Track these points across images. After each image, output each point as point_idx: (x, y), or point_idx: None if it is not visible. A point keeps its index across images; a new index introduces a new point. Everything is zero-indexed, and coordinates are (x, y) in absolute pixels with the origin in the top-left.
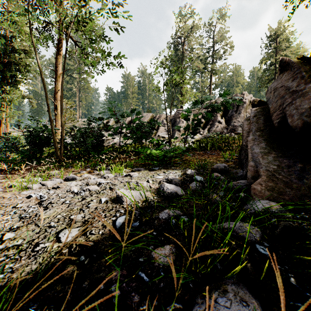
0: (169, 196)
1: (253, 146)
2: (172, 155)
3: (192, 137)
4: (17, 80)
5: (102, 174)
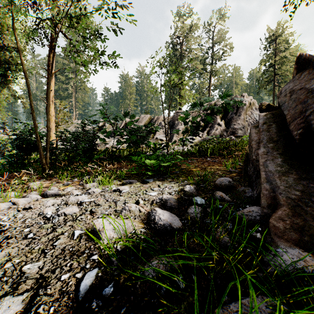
0: (161, 229)
1: (267, 163)
2: (168, 165)
3: (191, 142)
4: (8, 79)
5: (88, 187)
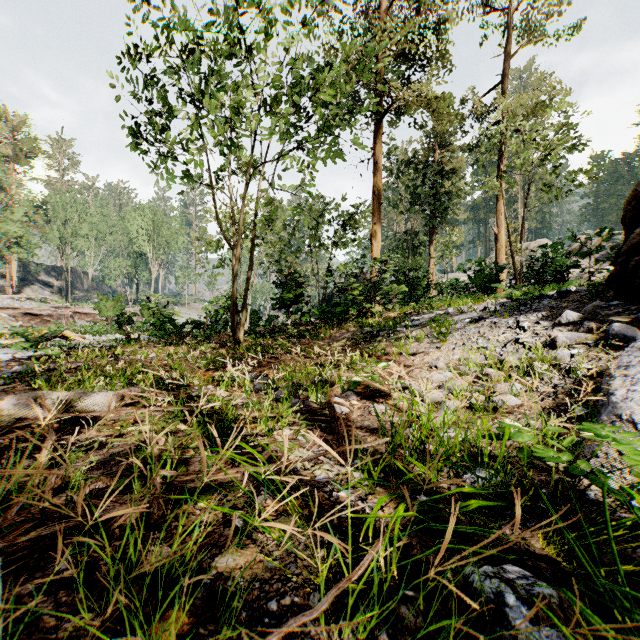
0: None
1: None
2: None
3: None
4: (444, 212)
5: None
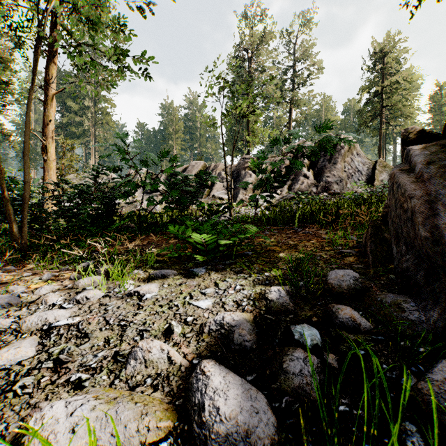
0: None
1: None
2: (233, 242)
3: (268, 202)
4: None
5: (82, 286)
